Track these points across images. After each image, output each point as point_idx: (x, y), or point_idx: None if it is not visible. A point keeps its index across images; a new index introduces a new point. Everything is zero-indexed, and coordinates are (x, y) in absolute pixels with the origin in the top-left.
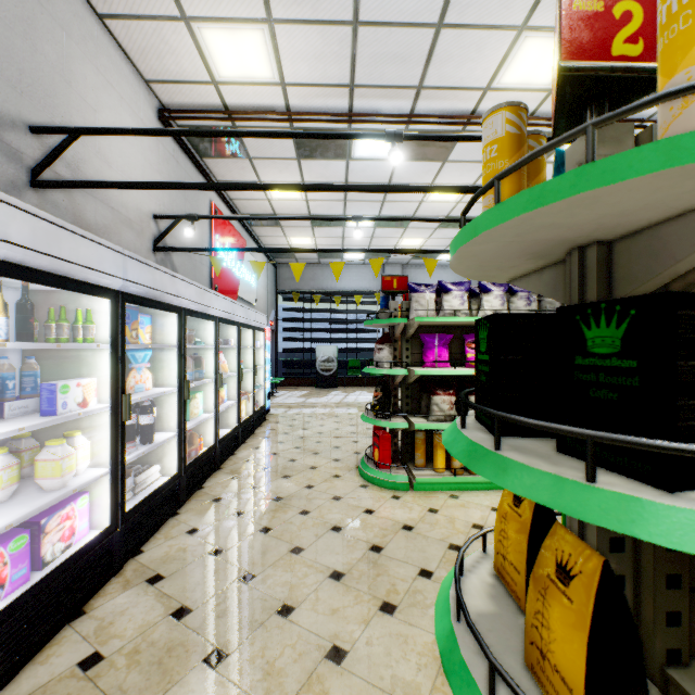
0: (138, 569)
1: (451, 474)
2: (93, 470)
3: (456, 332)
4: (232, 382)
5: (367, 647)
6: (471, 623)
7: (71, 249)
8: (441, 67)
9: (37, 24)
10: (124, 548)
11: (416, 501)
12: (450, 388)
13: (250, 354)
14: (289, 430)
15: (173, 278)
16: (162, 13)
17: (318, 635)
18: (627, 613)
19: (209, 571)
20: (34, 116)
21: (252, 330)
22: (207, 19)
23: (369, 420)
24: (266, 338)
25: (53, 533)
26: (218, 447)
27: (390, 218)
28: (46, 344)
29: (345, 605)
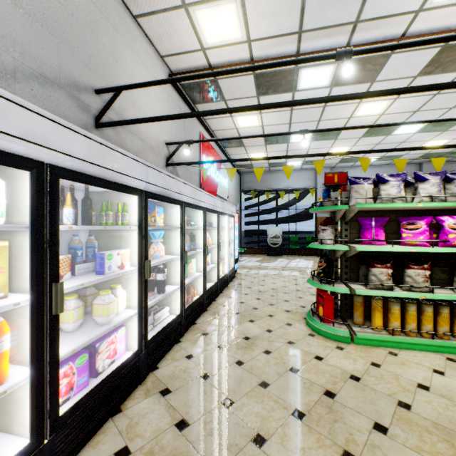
0: (155, 381)
1: (388, 333)
2: (128, 311)
3: (390, 216)
4: (214, 252)
5: None
6: None
7: (112, 161)
8: (377, 0)
9: (99, 25)
10: (146, 365)
11: (358, 353)
12: (386, 262)
13: (225, 233)
14: (251, 285)
15: (177, 181)
16: (170, 5)
17: None
18: None
19: (200, 392)
20: (97, 83)
21: (226, 216)
22: (199, 2)
23: (315, 284)
24: (235, 222)
25: (103, 353)
26: (205, 296)
27: (330, 129)
28: (97, 227)
29: (309, 446)
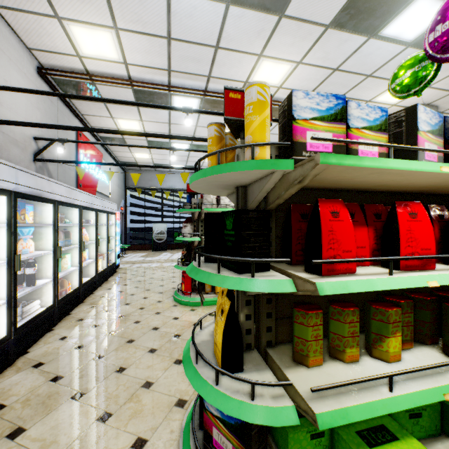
0: (26, 361)
1: None
2: None
3: None
4: (92, 247)
5: (165, 379)
6: (193, 340)
7: None
8: (220, 68)
9: None
10: (16, 350)
11: (204, 311)
12: None
13: (105, 229)
14: (132, 277)
15: (49, 182)
16: (41, 11)
17: (139, 378)
18: (237, 320)
19: (74, 357)
20: None
21: (106, 214)
22: (74, 20)
23: (179, 267)
24: (117, 218)
25: None
26: (82, 289)
27: (192, 150)
28: None
29: (156, 363)
